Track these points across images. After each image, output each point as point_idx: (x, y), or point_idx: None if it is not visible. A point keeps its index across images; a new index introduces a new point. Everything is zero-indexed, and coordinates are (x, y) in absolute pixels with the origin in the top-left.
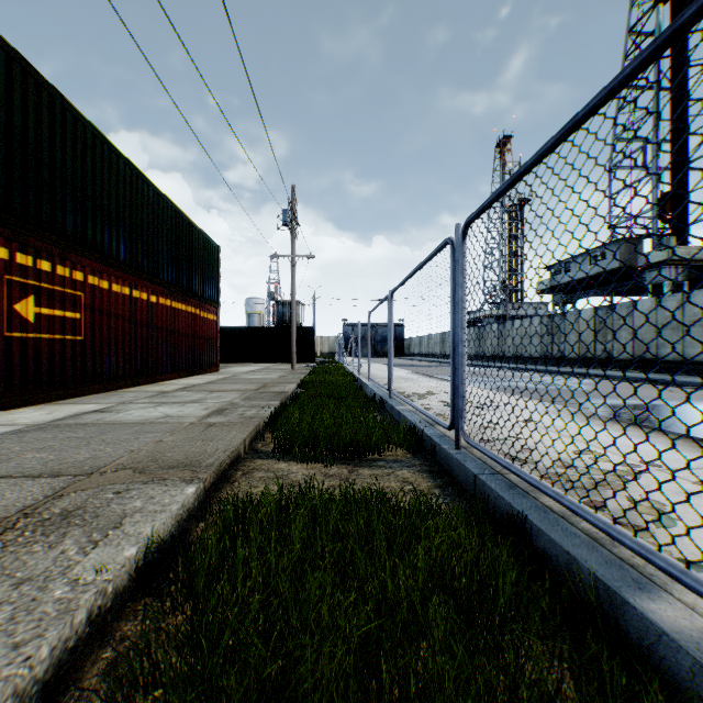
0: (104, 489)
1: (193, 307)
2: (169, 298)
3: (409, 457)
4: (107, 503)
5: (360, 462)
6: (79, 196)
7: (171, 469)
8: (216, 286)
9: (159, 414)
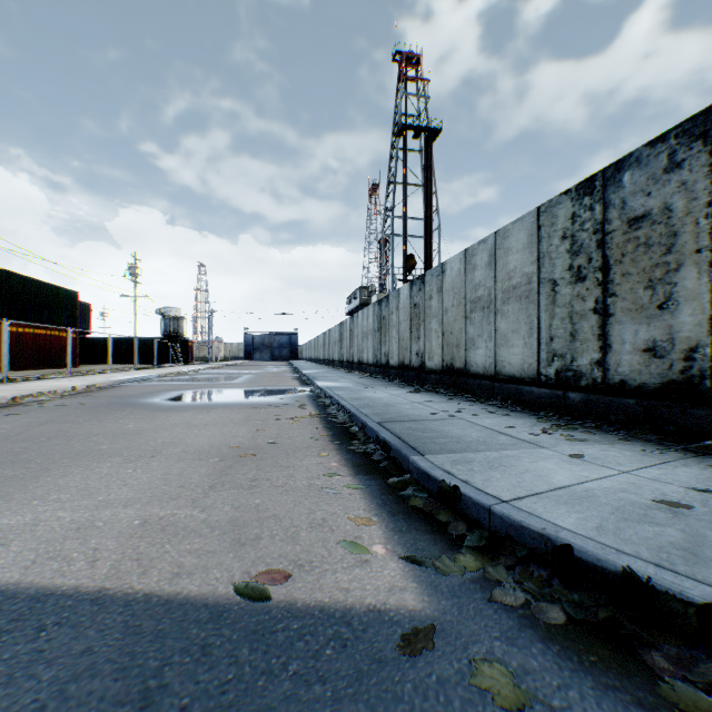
0: None
1: (55, 331)
2: (34, 328)
3: None
4: None
5: None
6: None
7: None
8: (77, 316)
9: None
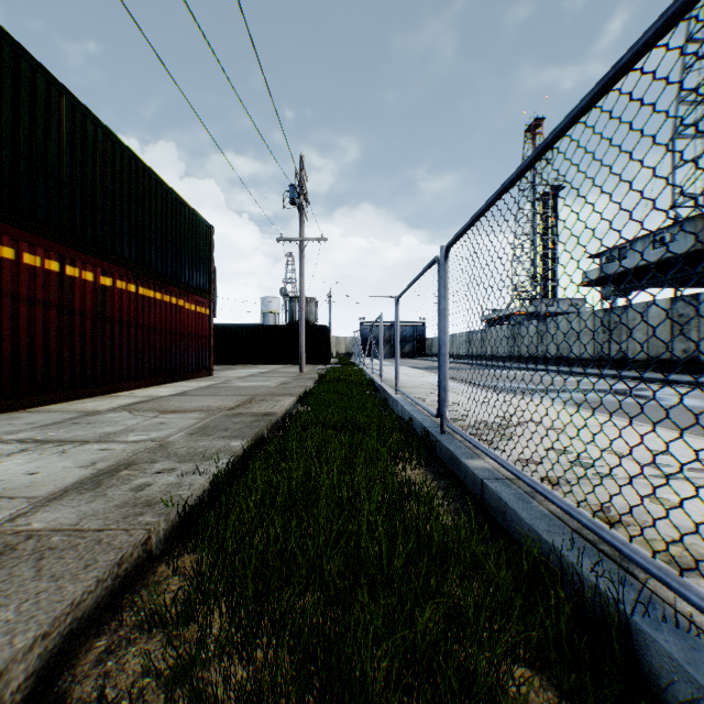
0: None
1: (174, 296)
2: (134, 282)
3: None
4: None
5: None
6: None
7: None
8: (209, 273)
9: None
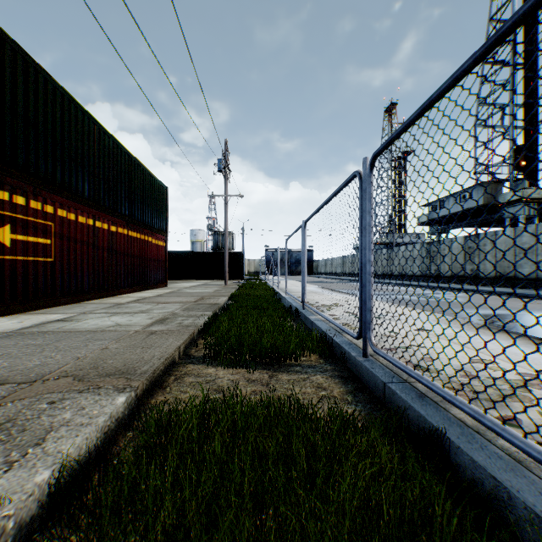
0: (41, 398)
1: (146, 235)
2: (126, 228)
3: (321, 362)
4: (38, 414)
5: (279, 368)
6: (50, 143)
7: (108, 377)
8: (165, 219)
9: (111, 323)
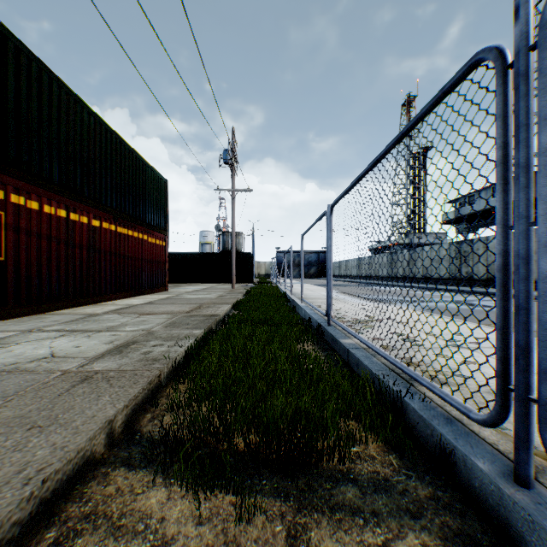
0: None
1: (141, 232)
2: (114, 223)
3: (396, 466)
4: None
5: (309, 488)
6: None
7: None
8: (165, 215)
9: (44, 352)
